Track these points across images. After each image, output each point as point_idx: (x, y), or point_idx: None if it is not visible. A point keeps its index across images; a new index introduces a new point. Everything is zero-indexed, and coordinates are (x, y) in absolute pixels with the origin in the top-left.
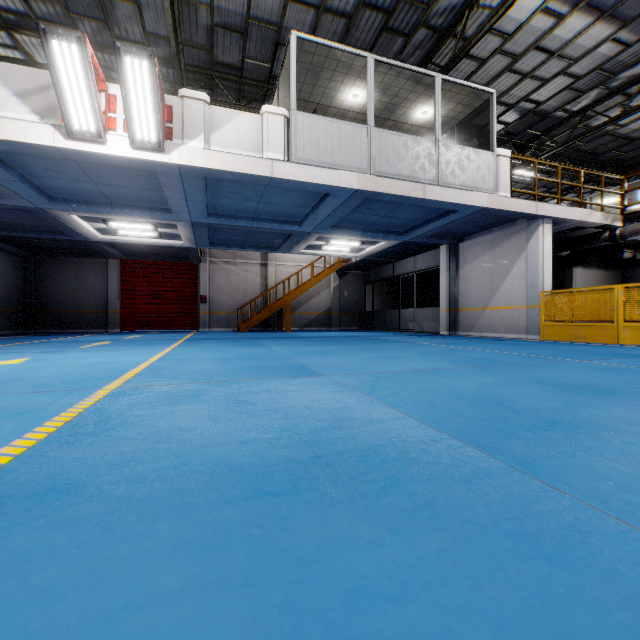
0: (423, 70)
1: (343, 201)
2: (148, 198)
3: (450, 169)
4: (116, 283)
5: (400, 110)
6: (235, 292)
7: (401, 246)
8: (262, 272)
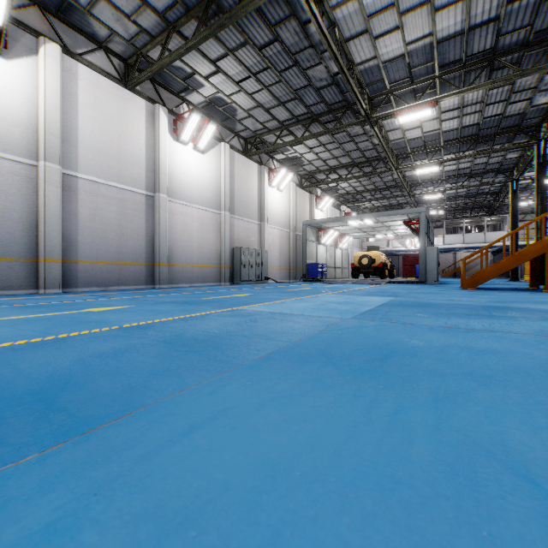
0: (480, 217)
1: (460, 248)
2: (415, 250)
3: (489, 238)
4: (401, 263)
5: (482, 219)
6: (442, 264)
7: (501, 248)
8: (453, 256)
